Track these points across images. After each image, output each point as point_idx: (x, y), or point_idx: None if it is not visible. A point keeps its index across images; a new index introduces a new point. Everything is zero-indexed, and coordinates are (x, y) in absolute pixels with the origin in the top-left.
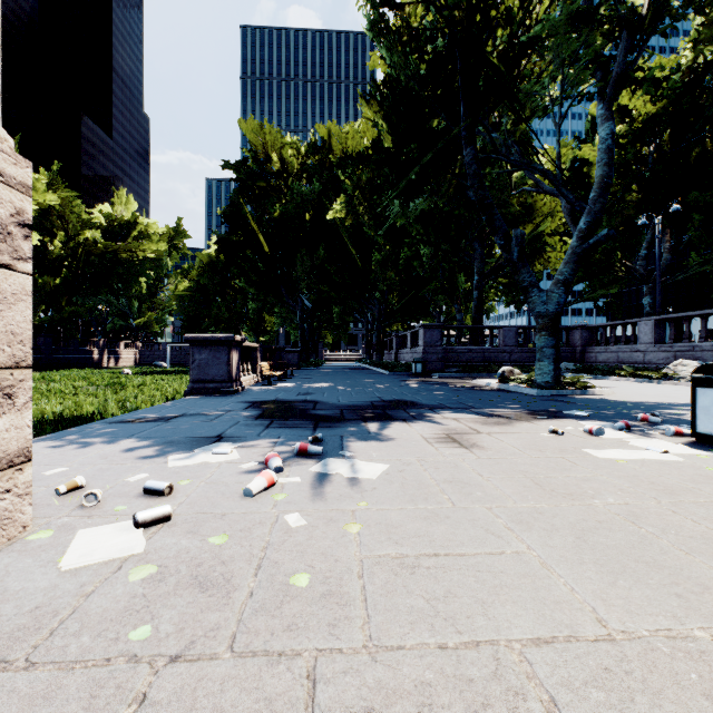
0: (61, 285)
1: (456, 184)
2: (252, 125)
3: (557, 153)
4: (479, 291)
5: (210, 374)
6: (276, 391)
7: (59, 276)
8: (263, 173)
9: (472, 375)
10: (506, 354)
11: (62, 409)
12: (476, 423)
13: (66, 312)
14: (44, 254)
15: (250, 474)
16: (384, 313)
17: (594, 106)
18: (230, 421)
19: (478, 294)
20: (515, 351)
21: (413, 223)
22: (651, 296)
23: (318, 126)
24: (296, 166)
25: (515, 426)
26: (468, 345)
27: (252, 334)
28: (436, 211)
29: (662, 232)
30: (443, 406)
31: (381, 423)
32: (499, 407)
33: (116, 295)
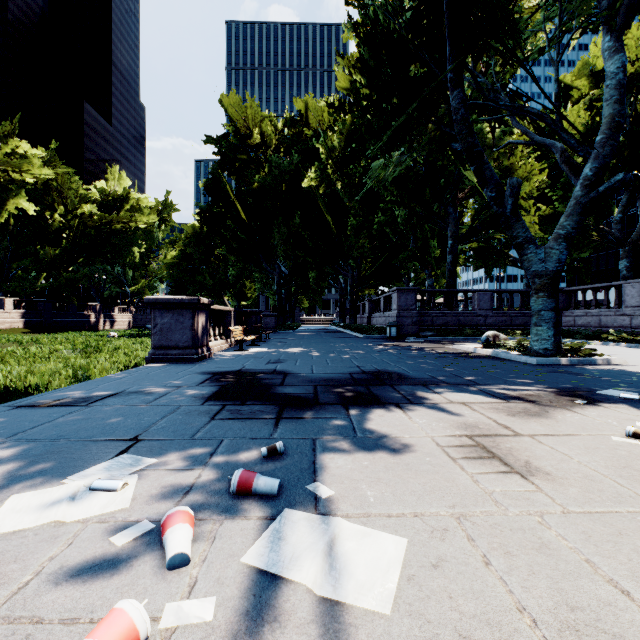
0: (60, 255)
1: (438, 135)
2: (232, 101)
3: (556, 94)
4: (453, 255)
5: (172, 340)
6: (246, 358)
7: (58, 247)
8: (242, 146)
9: (448, 339)
10: (481, 318)
11: (9, 378)
12: (499, 413)
13: (64, 279)
14: (44, 226)
15: (116, 571)
16: (357, 279)
17: (564, 74)
18: (168, 406)
19: (452, 258)
20: (490, 315)
21: (388, 187)
22: (627, 260)
23: (294, 101)
24: (274, 140)
25: (558, 418)
26: (442, 309)
27: (234, 300)
28: (410, 174)
29: (638, 195)
30: (438, 380)
31: (368, 412)
32: (508, 382)
33: (110, 264)
